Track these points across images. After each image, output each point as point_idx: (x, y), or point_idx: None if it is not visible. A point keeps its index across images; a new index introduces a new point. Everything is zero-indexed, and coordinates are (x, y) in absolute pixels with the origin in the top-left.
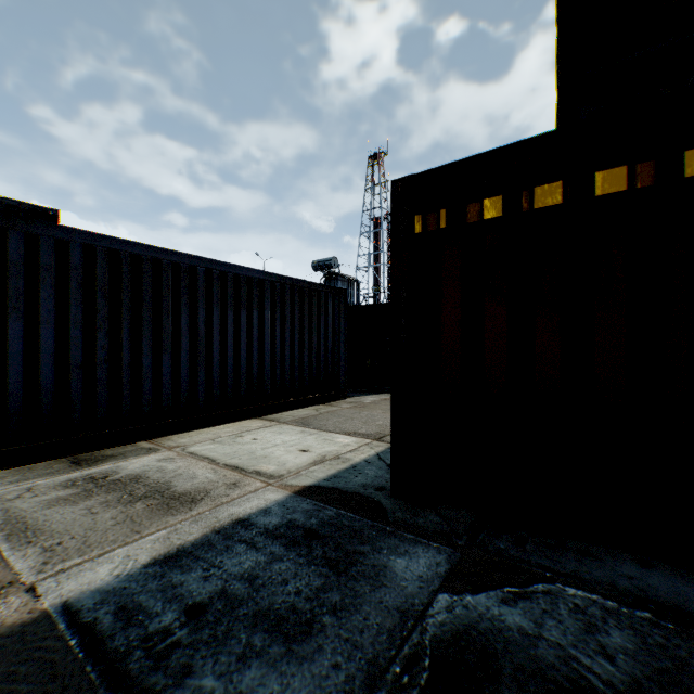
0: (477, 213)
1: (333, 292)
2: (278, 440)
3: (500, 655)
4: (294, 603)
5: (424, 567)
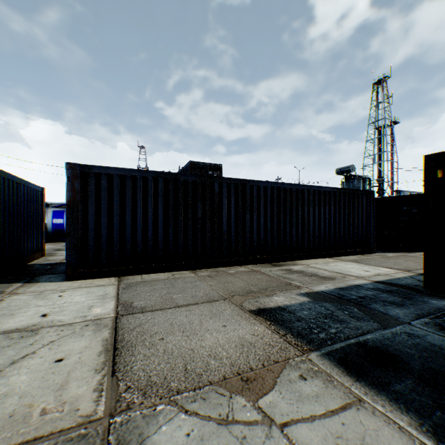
0: None
1: (366, 193)
2: (348, 266)
3: None
4: (393, 301)
5: (444, 303)
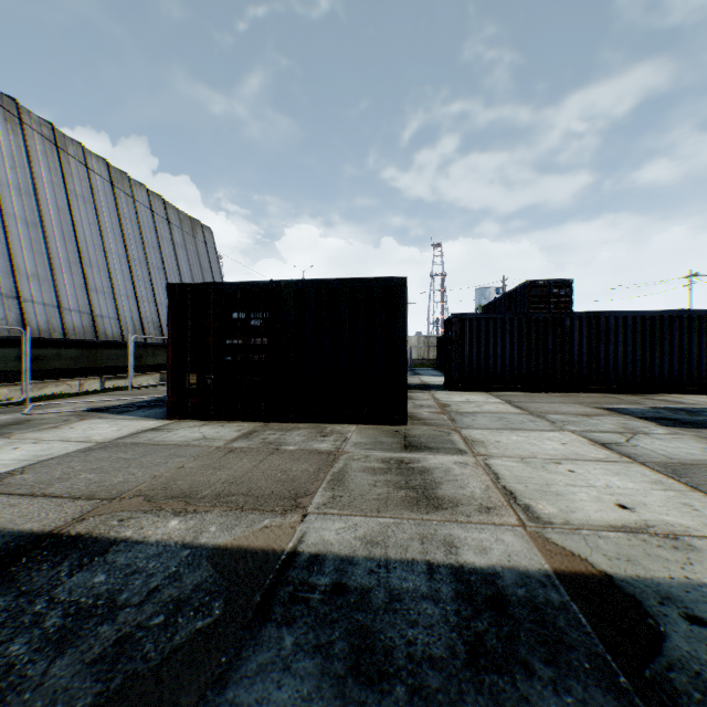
0: None
1: None
2: None
3: None
4: None
5: None
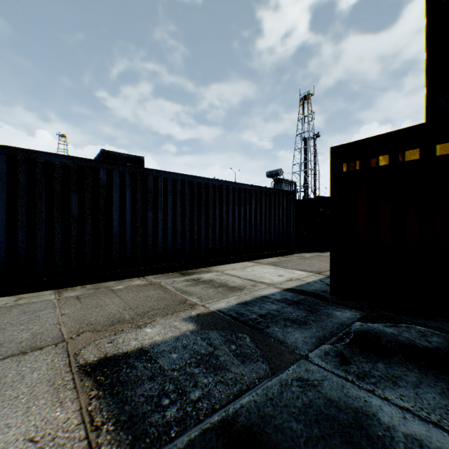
0: (375, 162)
1: (286, 193)
2: (265, 271)
3: (381, 336)
4: (297, 318)
5: (349, 315)
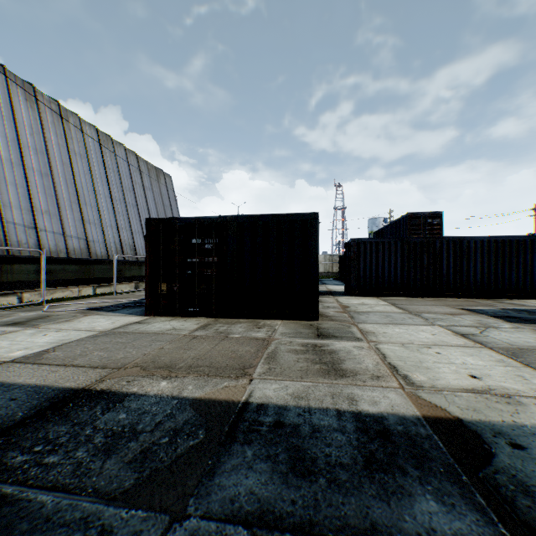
0: None
1: None
2: None
3: None
4: None
5: None
